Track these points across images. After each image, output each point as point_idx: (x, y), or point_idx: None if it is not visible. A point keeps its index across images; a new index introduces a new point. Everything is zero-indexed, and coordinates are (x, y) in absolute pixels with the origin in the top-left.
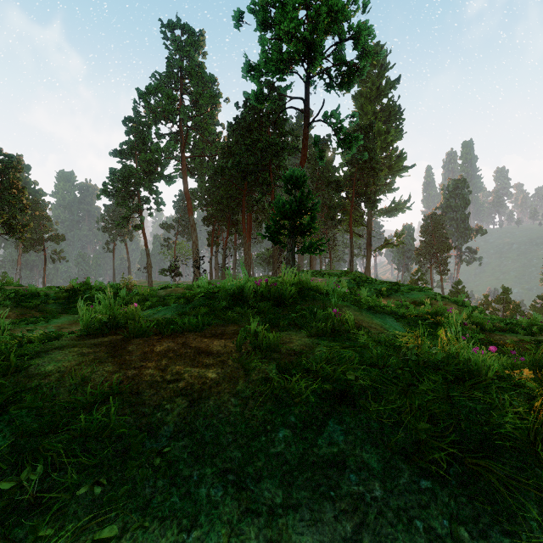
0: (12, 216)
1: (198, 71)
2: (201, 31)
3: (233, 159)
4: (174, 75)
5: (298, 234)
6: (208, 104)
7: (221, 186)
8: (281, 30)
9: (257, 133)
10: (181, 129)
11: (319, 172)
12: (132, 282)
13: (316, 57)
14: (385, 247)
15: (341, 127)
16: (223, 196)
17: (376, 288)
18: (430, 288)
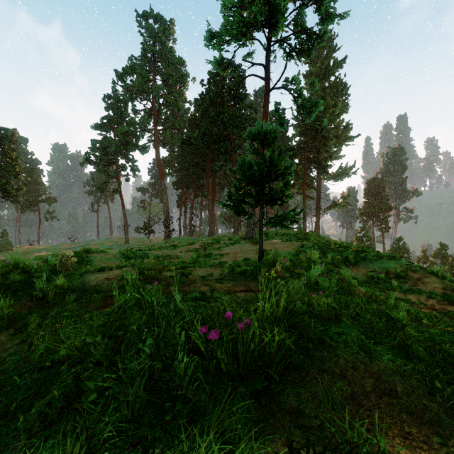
0: (7, 182)
1: (169, 55)
2: (171, 20)
3: (199, 131)
4: (148, 58)
5: (266, 203)
6: (177, 84)
7: (188, 154)
8: None
9: (220, 107)
10: (154, 105)
11: None
12: (71, 259)
13: (279, 20)
14: (333, 207)
15: (301, 94)
16: (190, 163)
17: (341, 254)
18: (400, 256)
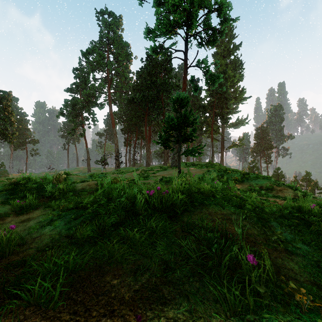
0: (5, 128)
1: (118, 40)
2: (120, 16)
3: (139, 93)
4: (103, 42)
5: (182, 141)
6: (124, 60)
7: (132, 109)
8: (169, 4)
9: (154, 77)
10: (108, 75)
11: (192, 101)
12: (62, 176)
13: (193, 22)
14: (233, 147)
15: (208, 70)
16: (133, 116)
17: (233, 176)
18: (271, 177)
